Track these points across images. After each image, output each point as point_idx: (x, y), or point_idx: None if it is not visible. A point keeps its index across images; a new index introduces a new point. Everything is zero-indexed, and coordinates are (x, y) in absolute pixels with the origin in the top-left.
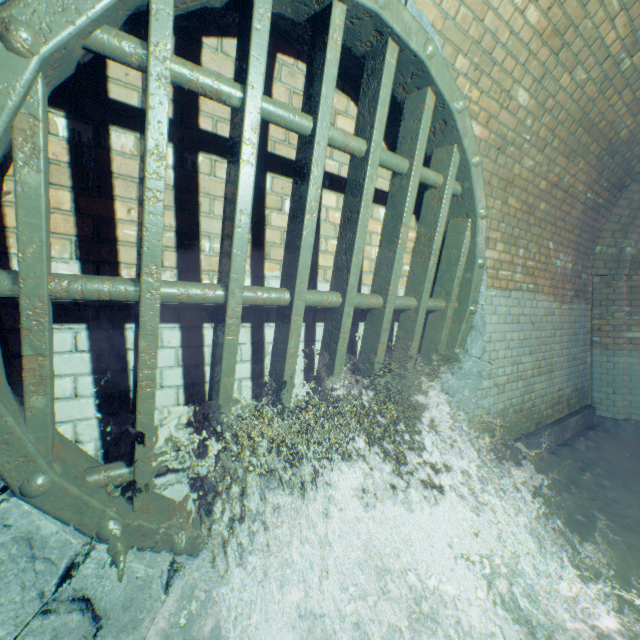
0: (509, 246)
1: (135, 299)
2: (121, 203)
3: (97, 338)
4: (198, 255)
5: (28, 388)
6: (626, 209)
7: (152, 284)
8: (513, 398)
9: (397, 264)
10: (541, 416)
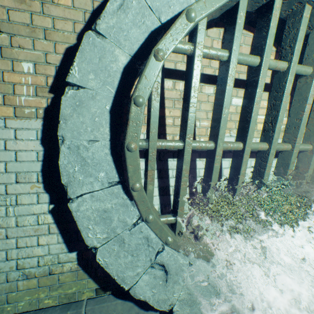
0: None
1: (181, 148)
2: (167, 109)
3: (158, 164)
4: (194, 128)
5: (148, 182)
6: None
7: (189, 142)
8: None
9: (302, 126)
10: None
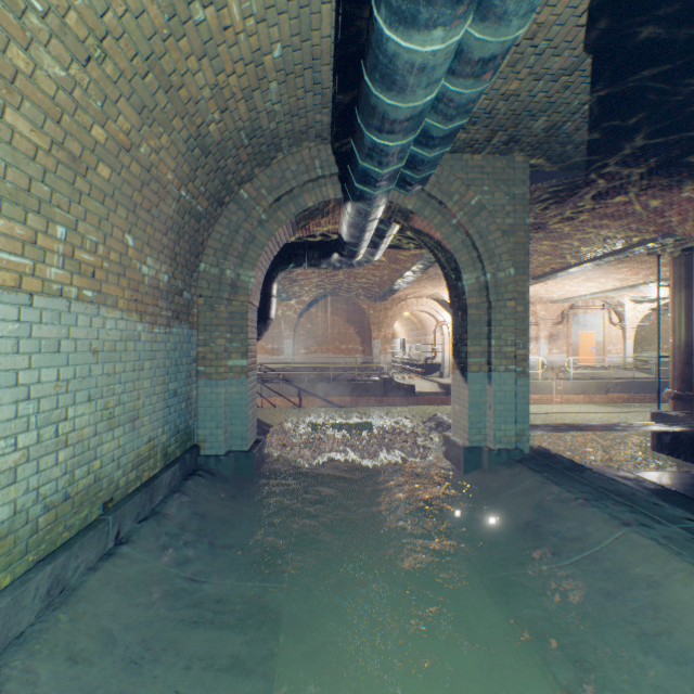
0: (25, 210)
1: None
2: None
3: None
4: None
5: None
6: (228, 229)
7: None
8: (46, 484)
9: None
10: (117, 488)
